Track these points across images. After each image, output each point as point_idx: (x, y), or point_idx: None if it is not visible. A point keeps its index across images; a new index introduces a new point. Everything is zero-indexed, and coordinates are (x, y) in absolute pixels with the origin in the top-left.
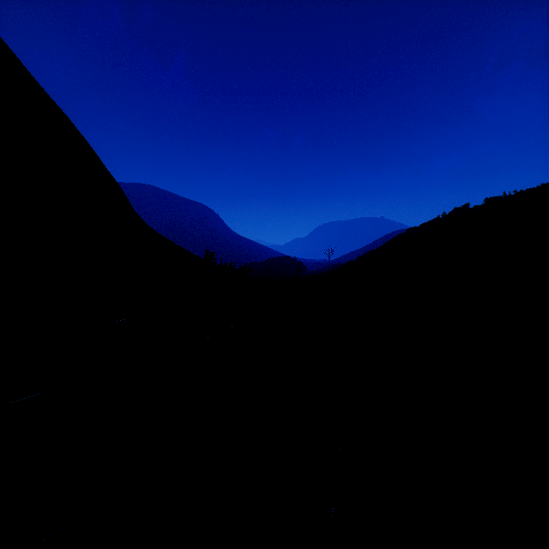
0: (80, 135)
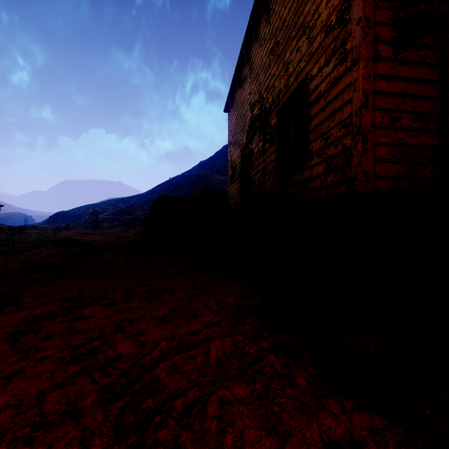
0: None
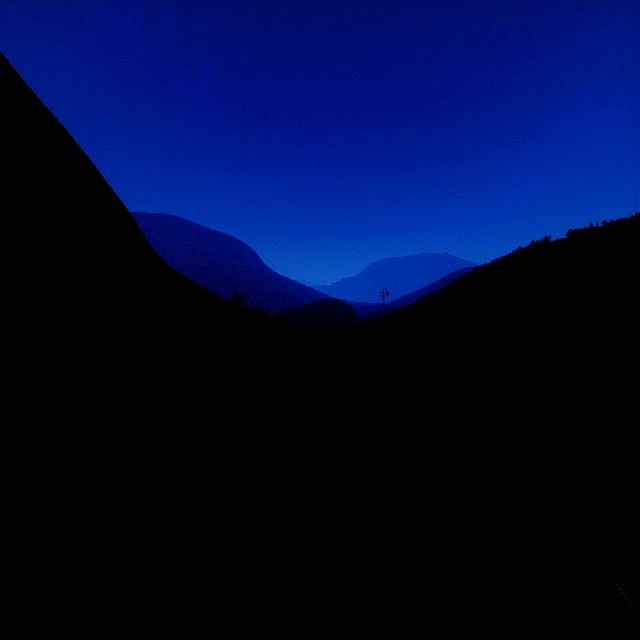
0: (80, 151)
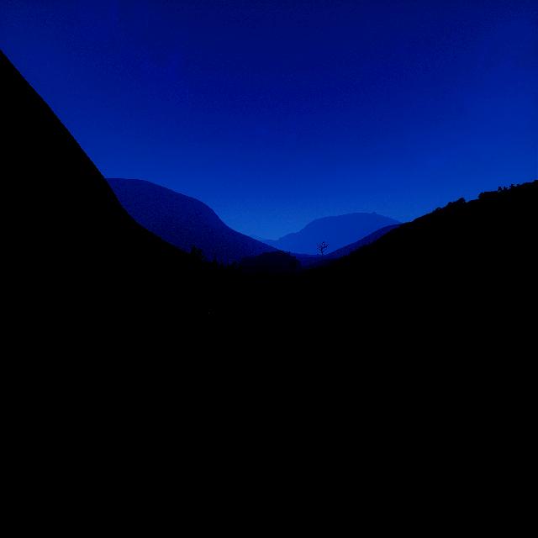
0: (58, 122)
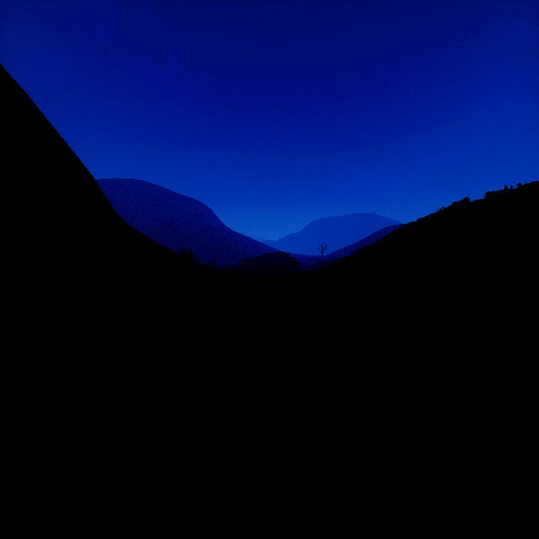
0: (36, 111)
